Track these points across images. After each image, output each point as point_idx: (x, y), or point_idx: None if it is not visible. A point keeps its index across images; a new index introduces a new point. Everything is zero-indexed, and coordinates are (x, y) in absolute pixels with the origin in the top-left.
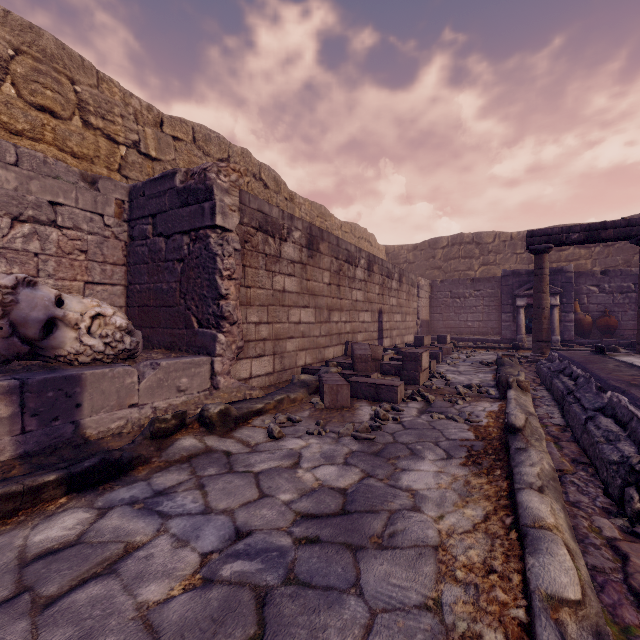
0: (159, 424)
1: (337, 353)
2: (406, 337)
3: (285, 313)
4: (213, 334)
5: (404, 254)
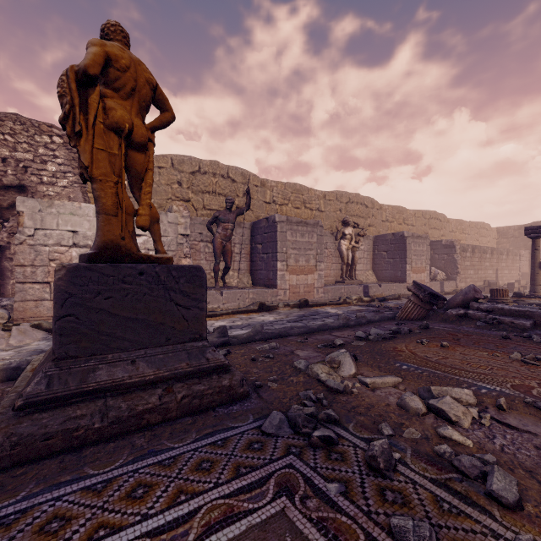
0: (456, 290)
1: (480, 284)
2: (511, 281)
3: (467, 271)
4: (455, 276)
5: (511, 232)
